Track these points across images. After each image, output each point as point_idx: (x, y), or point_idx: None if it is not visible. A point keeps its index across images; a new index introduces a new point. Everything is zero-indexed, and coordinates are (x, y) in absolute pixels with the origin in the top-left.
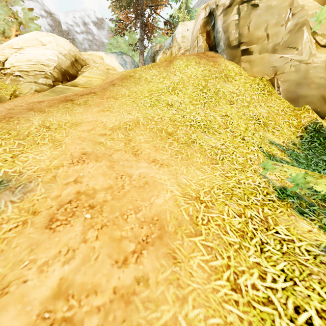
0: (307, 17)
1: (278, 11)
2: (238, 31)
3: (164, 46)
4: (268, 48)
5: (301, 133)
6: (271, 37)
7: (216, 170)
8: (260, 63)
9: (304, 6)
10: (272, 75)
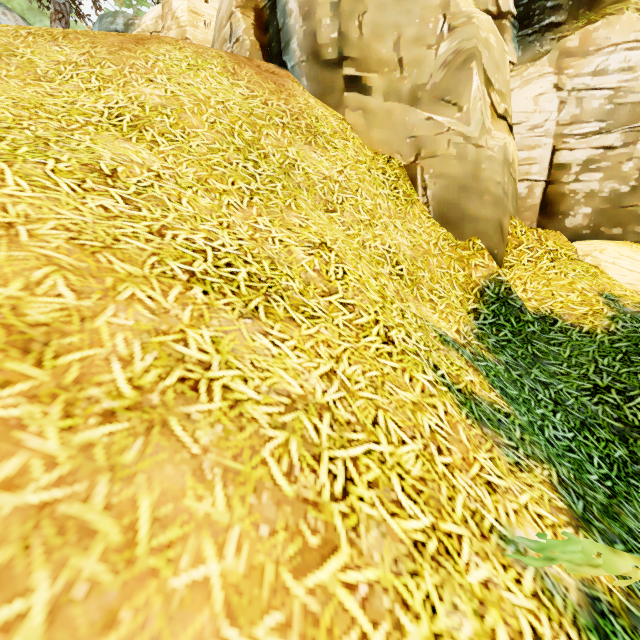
0: (478, 43)
1: (421, 13)
2: (337, 25)
3: (139, 23)
4: (402, 91)
5: (475, 303)
6: (409, 68)
7: (337, 637)
8: (386, 122)
9: (473, 16)
10: (411, 156)
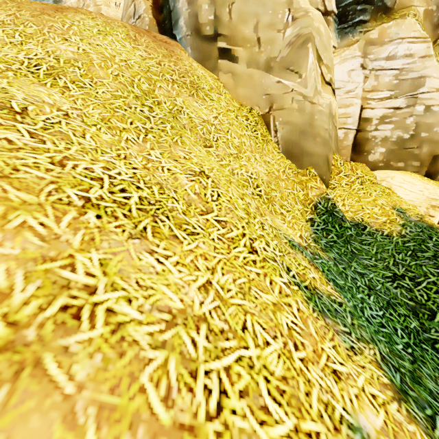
0: (312, 30)
1: (273, 6)
2: (213, 10)
3: (65, 1)
4: (259, 61)
5: (311, 214)
6: (264, 45)
7: None
8: (248, 82)
9: (309, 11)
10: (266, 108)
